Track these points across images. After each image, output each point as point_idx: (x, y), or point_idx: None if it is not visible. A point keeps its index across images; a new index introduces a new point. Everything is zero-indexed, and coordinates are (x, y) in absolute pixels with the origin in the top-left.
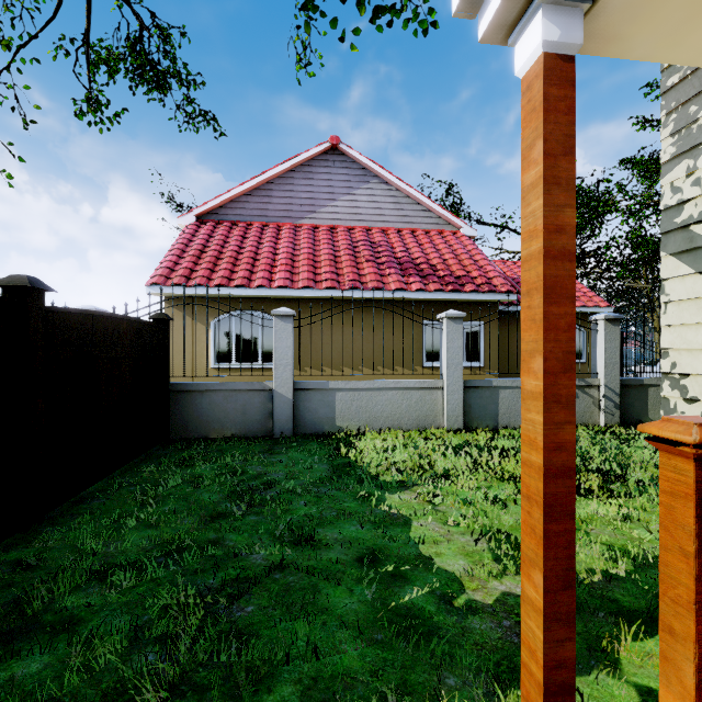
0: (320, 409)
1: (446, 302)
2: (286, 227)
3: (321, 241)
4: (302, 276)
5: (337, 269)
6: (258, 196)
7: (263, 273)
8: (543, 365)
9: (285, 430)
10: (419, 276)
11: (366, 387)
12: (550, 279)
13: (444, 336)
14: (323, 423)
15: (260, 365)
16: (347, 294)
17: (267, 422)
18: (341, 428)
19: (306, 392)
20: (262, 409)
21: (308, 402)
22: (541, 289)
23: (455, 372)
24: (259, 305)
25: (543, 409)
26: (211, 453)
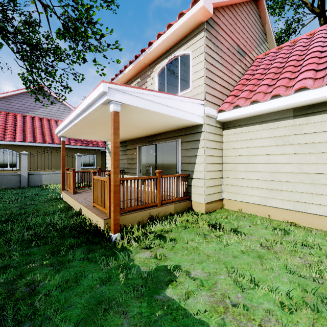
0: (37, 179)
1: (84, 149)
2: (19, 116)
3: (36, 124)
4: (28, 138)
5: (43, 136)
6: (4, 101)
7: (10, 136)
8: (62, 165)
9: (25, 185)
10: (75, 140)
11: (52, 173)
12: (63, 158)
13: (76, 160)
14: (38, 183)
15: (9, 169)
16: (47, 145)
17: (18, 184)
18: (44, 184)
19: (32, 175)
20: (16, 180)
21: (33, 177)
22: (62, 159)
23: (79, 169)
24: (8, 147)
25: (62, 168)
26: (1, 190)
